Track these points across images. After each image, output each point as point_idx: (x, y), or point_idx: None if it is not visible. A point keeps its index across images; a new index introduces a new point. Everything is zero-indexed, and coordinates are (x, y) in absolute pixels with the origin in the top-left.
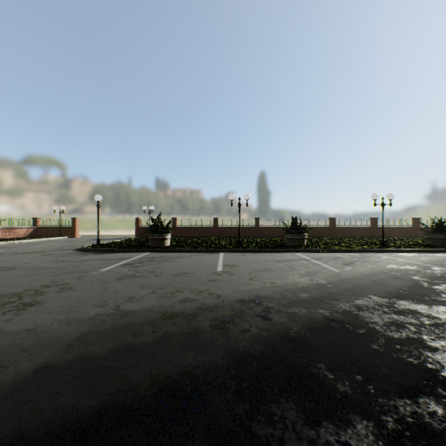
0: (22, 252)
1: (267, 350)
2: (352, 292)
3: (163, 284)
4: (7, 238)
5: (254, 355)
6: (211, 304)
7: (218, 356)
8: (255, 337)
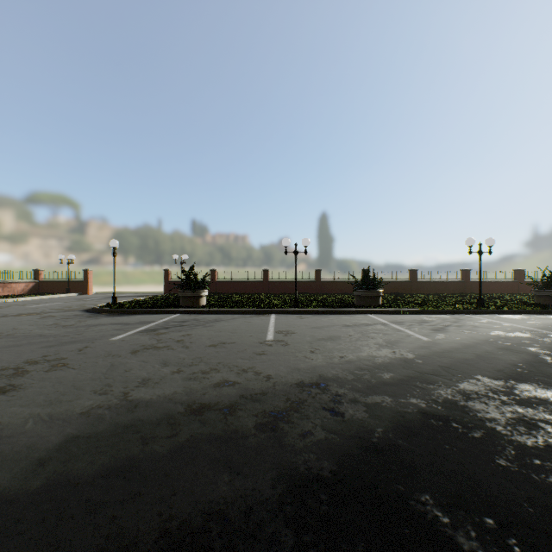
0: (14, 314)
1: (340, 469)
2: (452, 371)
3: (193, 359)
4: None
5: (322, 477)
6: (258, 390)
7: (266, 480)
8: (321, 445)
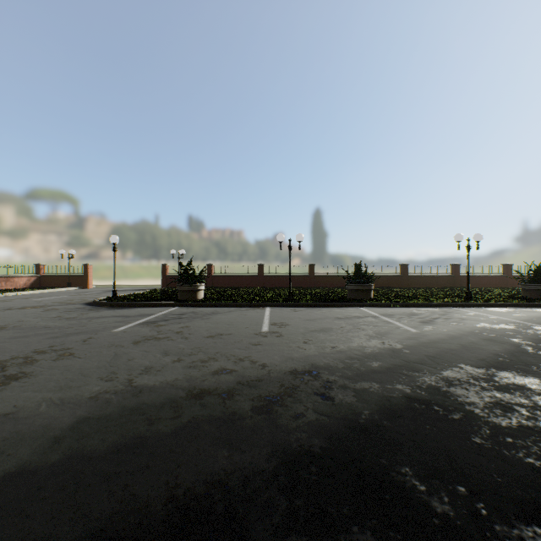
0: (18, 307)
1: (329, 446)
2: (437, 360)
3: (192, 349)
4: (2, 289)
5: (312, 453)
6: (254, 377)
7: (262, 455)
8: (313, 426)
